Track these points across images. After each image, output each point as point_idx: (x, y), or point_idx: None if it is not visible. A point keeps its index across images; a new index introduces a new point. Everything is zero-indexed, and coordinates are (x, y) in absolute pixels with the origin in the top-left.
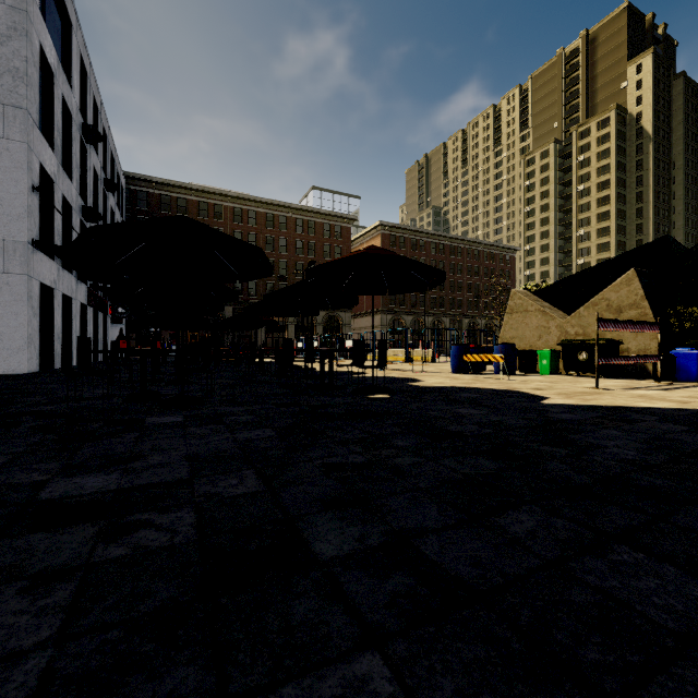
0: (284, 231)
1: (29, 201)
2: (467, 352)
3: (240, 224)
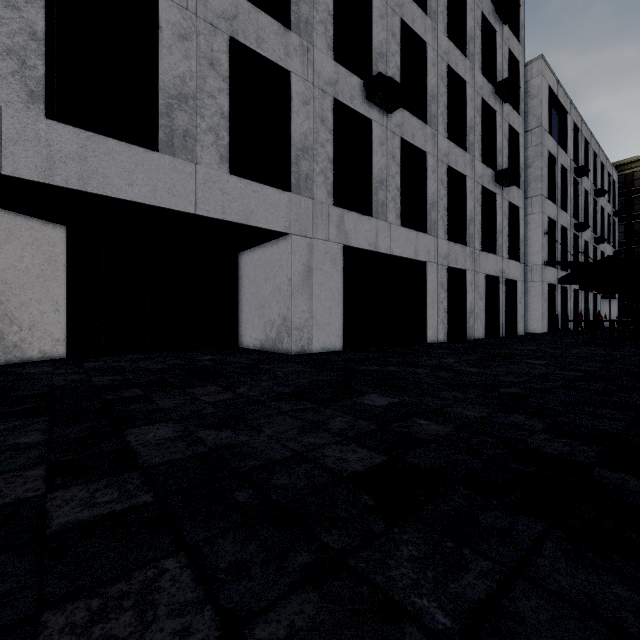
0: None
1: (542, 241)
2: None
3: None
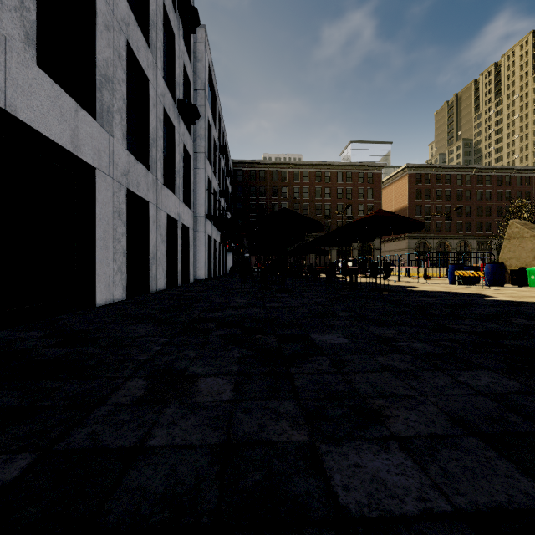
0: (328, 183)
1: (205, 196)
2: (461, 270)
3: (298, 182)
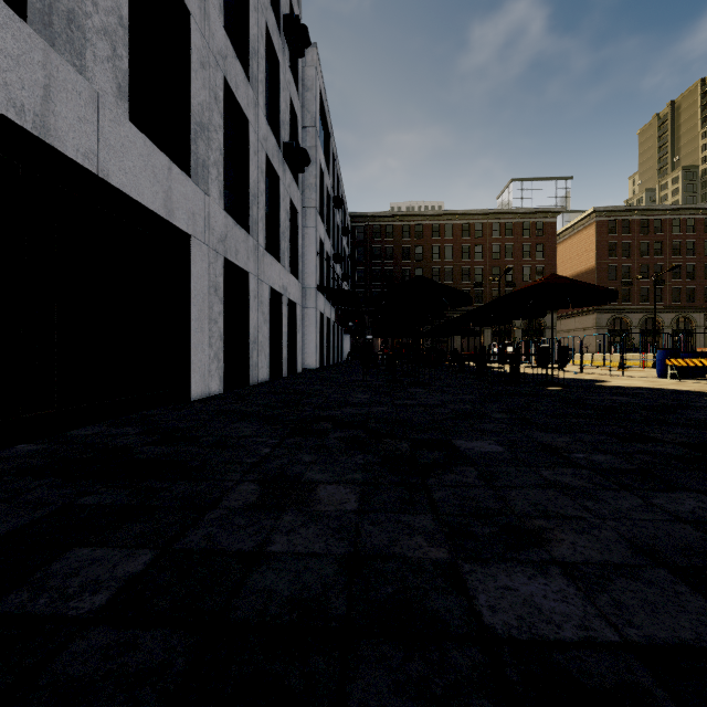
0: (479, 238)
1: (316, 262)
2: (676, 357)
3: (437, 238)
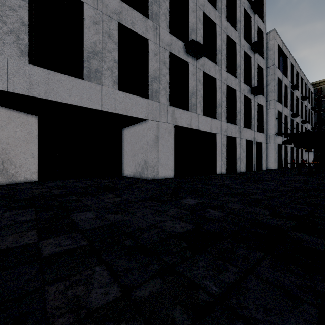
0: None
1: (275, 123)
2: None
3: None
